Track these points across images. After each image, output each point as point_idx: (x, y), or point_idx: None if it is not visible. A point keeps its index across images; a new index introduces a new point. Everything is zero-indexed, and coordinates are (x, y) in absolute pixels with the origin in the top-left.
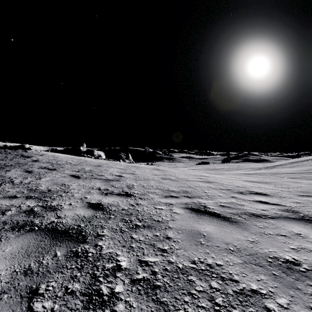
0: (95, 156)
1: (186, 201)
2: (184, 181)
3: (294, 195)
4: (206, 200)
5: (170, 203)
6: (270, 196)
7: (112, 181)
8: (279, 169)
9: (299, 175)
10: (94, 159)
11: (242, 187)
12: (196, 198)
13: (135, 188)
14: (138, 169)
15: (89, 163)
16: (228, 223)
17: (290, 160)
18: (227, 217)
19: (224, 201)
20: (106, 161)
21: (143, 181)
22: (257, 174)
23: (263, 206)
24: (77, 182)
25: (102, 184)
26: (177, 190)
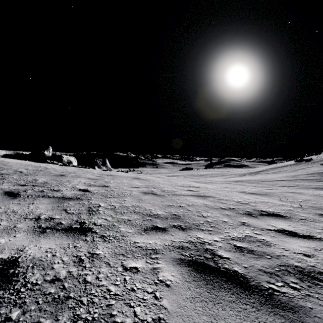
0: (64, 162)
1: (179, 238)
2: (172, 196)
3: (314, 214)
4: (209, 233)
5: (154, 246)
6: (288, 219)
7: (69, 200)
8: (263, 175)
9: (290, 182)
10: (61, 166)
11: (246, 204)
12: (193, 229)
13: (100, 213)
14: (113, 179)
15: (50, 171)
16: (281, 318)
17: (269, 165)
18: (266, 290)
19: (237, 235)
20: (75, 169)
21: (116, 198)
22: (246, 181)
23: (297, 244)
24: (7, 205)
25: (49, 207)
26: (163, 214)
